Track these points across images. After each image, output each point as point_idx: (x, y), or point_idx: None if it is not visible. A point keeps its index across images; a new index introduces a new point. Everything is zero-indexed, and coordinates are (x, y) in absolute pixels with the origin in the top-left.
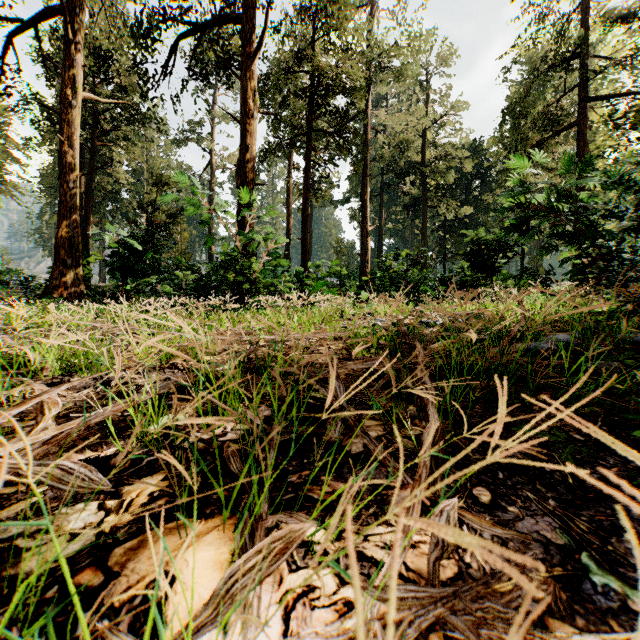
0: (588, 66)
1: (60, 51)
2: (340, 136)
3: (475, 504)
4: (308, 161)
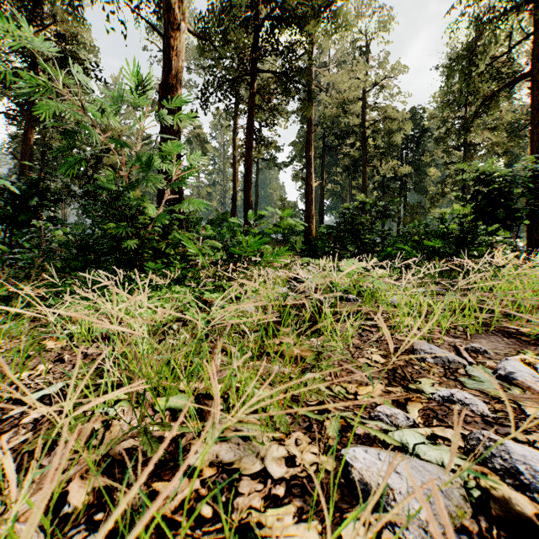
0: None
1: None
2: (287, 76)
3: None
4: (251, 104)
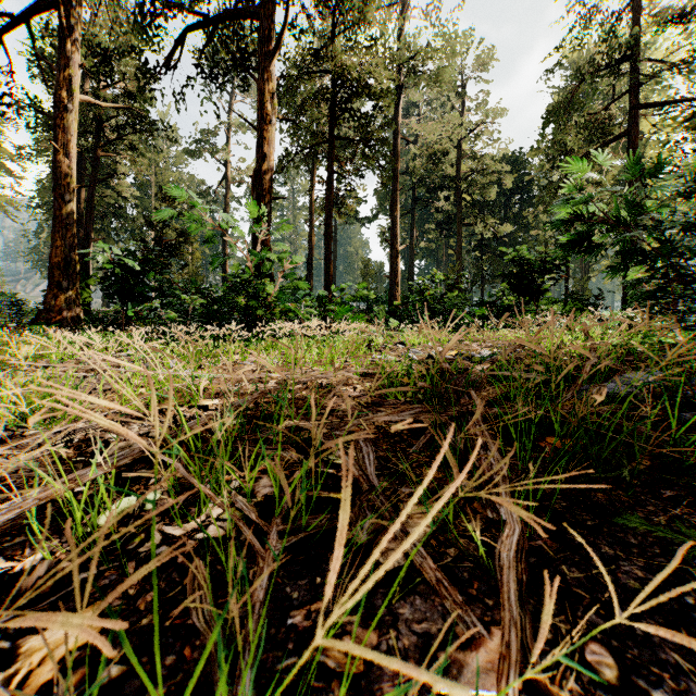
0: (640, 70)
1: (55, 49)
2: (367, 145)
3: (595, 683)
4: (332, 173)
